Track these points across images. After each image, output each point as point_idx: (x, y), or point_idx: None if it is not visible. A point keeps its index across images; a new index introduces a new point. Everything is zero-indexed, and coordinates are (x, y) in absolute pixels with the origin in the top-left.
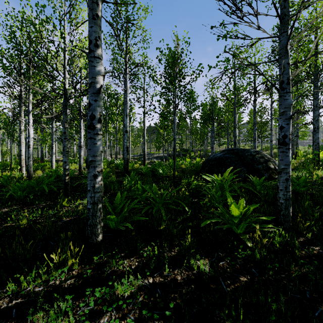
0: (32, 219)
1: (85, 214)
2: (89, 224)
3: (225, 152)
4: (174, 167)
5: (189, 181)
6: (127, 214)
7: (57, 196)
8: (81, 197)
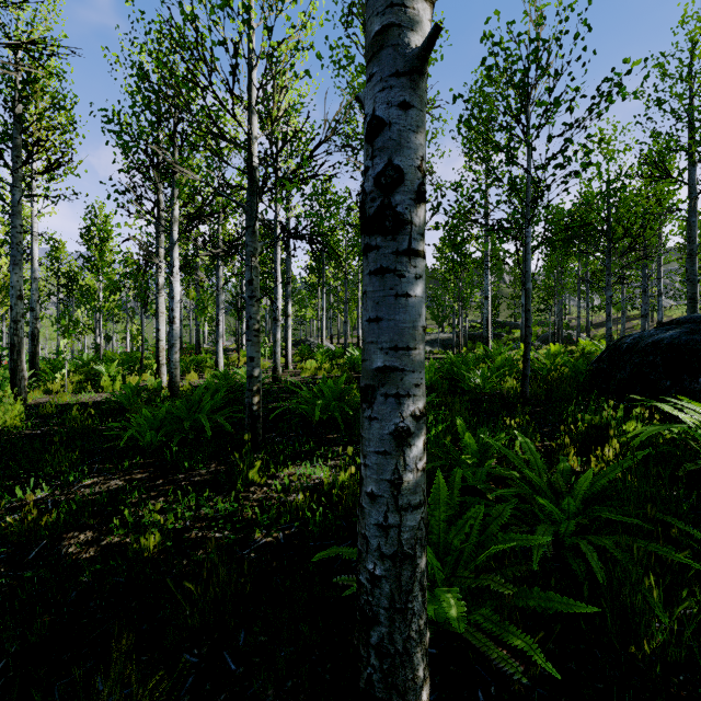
0: (173, 526)
1: (316, 524)
2: (375, 641)
3: (686, 326)
4: (526, 372)
5: (608, 422)
6: (512, 590)
7: (232, 444)
8: (290, 453)
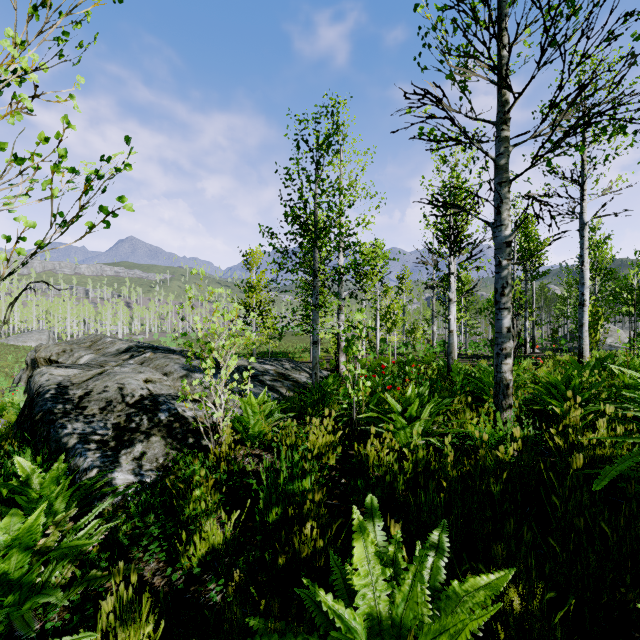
0: None
1: None
2: None
3: None
4: None
5: None
6: None
7: None
8: None
